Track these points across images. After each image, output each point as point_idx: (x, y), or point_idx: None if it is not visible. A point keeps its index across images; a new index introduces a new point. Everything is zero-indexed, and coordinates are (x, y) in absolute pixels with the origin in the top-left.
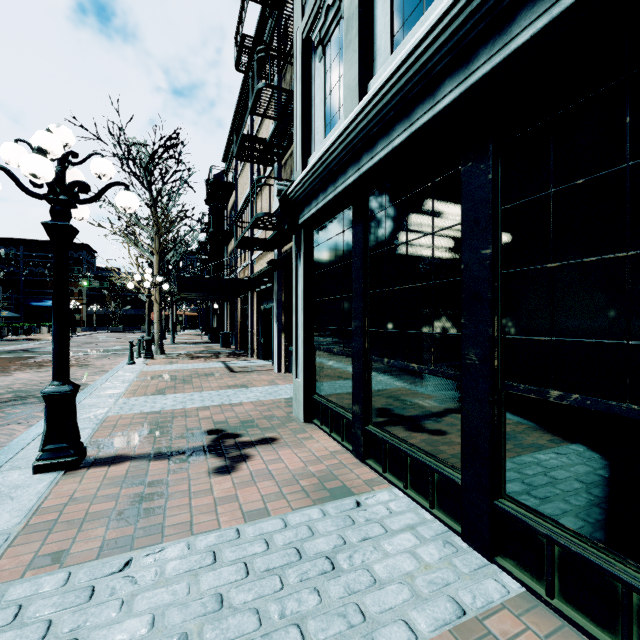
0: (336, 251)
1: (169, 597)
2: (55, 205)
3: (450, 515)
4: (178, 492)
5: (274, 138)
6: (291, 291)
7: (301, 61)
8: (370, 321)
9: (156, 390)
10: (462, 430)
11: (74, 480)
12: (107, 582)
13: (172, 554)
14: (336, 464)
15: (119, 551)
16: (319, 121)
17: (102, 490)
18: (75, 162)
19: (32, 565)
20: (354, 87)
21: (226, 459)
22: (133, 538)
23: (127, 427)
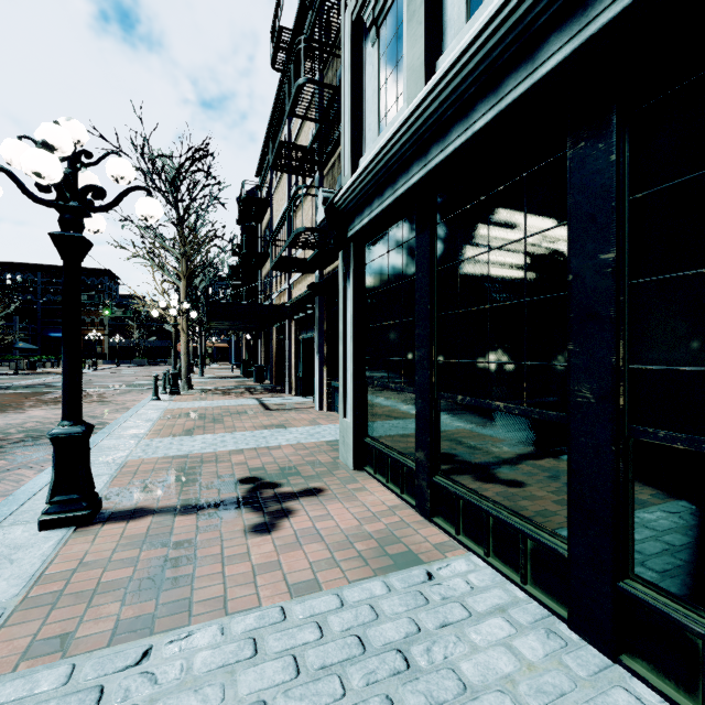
0: (393, 267)
1: (198, 704)
2: (65, 213)
3: (550, 594)
4: (208, 556)
5: (315, 144)
6: (334, 318)
7: (350, 47)
8: (438, 350)
9: (183, 430)
10: (570, 488)
11: (86, 539)
12: (120, 680)
13: (202, 641)
14: (397, 522)
15: (136, 635)
16: (372, 116)
17: (118, 552)
18: (88, 163)
19: (28, 652)
20: (419, 67)
21: (265, 514)
22: (154, 617)
23: (149, 474)
